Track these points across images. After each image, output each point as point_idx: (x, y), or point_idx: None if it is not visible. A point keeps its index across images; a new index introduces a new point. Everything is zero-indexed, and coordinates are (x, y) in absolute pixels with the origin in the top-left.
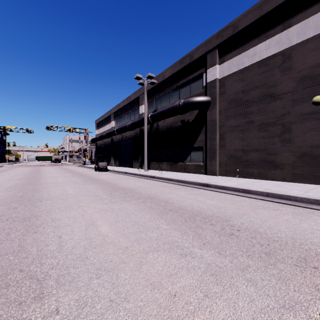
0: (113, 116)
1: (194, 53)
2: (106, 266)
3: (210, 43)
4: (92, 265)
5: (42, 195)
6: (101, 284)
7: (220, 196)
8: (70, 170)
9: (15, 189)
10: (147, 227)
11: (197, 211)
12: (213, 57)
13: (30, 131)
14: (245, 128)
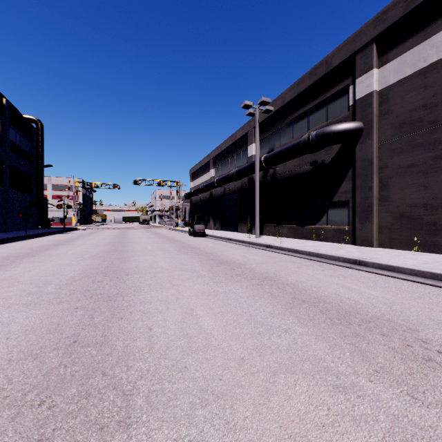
0: (212, 162)
1: (333, 57)
2: (214, 387)
3: (361, 36)
4: (194, 382)
5: (129, 266)
6: (208, 419)
7: (387, 282)
8: (160, 234)
9: (101, 257)
10: (269, 327)
11: (349, 306)
12: (368, 57)
13: (117, 186)
14: (430, 167)
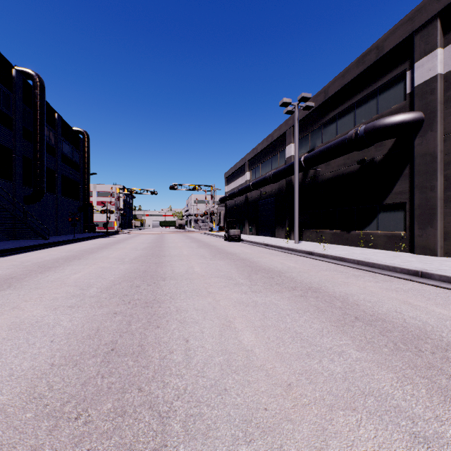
0: (247, 165)
1: (385, 41)
2: (259, 418)
3: (421, 12)
4: (235, 409)
5: (166, 271)
6: None
7: None
8: (195, 239)
9: (139, 261)
10: (319, 348)
11: (416, 328)
12: (429, 36)
13: (154, 192)
14: None
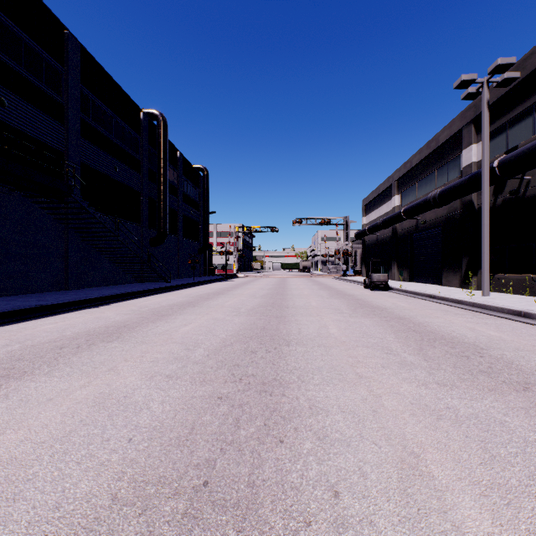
0: (395, 186)
1: None
2: None
3: None
4: None
5: (290, 330)
6: None
7: None
8: (324, 285)
9: (257, 313)
10: None
11: None
12: None
13: (275, 229)
14: None
